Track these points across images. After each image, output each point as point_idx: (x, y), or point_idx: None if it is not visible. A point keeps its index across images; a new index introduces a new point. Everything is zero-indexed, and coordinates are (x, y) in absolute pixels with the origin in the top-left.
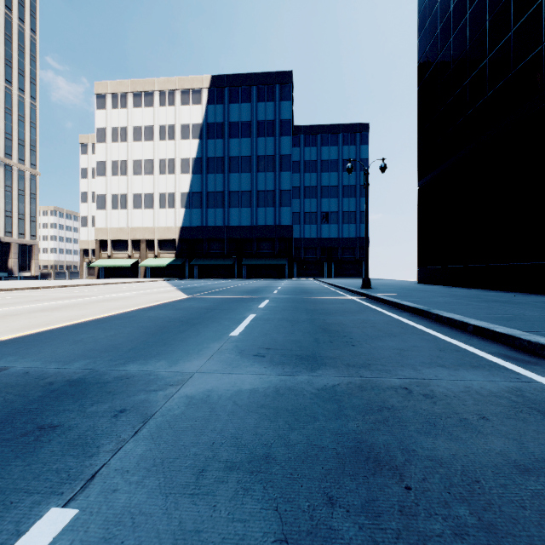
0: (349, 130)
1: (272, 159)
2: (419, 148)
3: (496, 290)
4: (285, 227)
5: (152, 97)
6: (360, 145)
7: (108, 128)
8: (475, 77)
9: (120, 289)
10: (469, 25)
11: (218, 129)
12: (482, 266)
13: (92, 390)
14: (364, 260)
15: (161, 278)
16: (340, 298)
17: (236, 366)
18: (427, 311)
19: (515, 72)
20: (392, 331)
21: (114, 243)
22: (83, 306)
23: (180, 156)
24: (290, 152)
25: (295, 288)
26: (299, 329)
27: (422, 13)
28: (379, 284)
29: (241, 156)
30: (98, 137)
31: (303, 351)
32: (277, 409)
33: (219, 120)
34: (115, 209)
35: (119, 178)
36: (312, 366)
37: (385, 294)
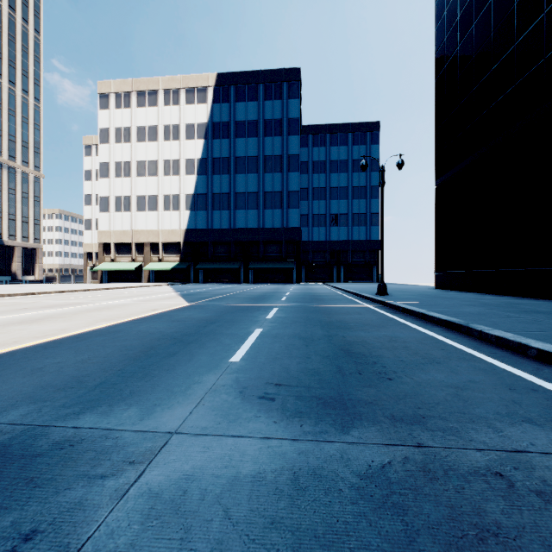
0: (359, 129)
1: (279, 159)
2: (436, 145)
3: (526, 297)
4: (293, 230)
5: (156, 96)
6: (371, 144)
7: (111, 128)
8: (501, 65)
9: (119, 294)
10: (494, 10)
11: (224, 129)
12: (509, 270)
13: (5, 474)
14: (374, 263)
15: (165, 282)
16: (355, 306)
17: (234, 420)
18: (465, 326)
19: (549, 57)
20: (432, 355)
21: (117, 246)
22: (70, 316)
23: (185, 156)
24: (298, 151)
25: (305, 294)
26: (315, 350)
27: (440, 1)
28: (394, 290)
29: (247, 156)
30: (101, 138)
31: (325, 389)
32: (298, 532)
33: (225, 119)
34: (118, 212)
35: (123, 179)
36: (342, 420)
37: (405, 302)
